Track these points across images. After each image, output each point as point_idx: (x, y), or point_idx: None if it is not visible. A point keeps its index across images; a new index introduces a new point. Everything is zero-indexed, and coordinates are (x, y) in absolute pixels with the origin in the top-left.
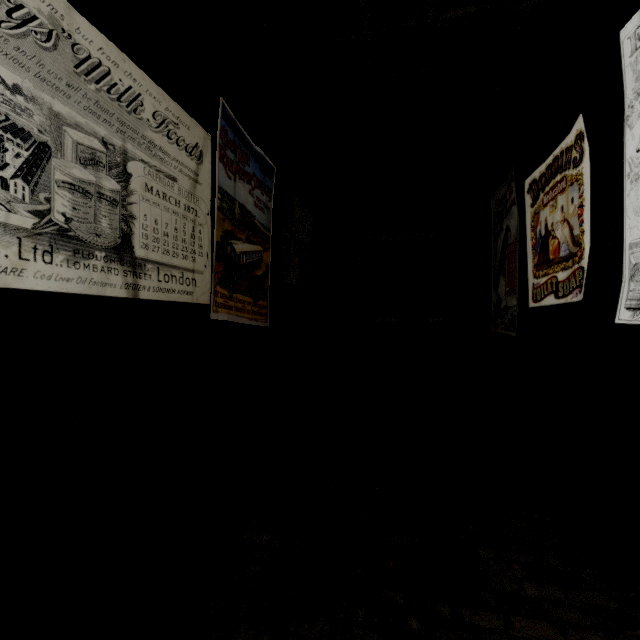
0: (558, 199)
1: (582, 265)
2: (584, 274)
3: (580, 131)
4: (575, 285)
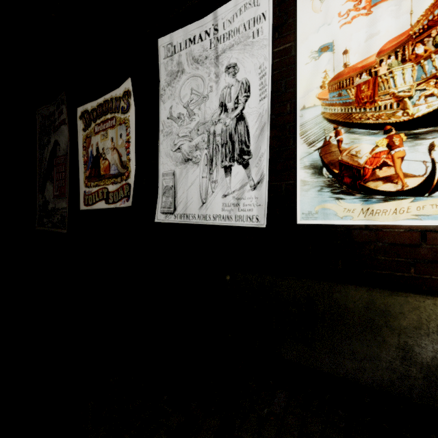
0: (109, 132)
1: (129, 182)
2: (131, 188)
3: (128, 90)
4: (123, 195)
